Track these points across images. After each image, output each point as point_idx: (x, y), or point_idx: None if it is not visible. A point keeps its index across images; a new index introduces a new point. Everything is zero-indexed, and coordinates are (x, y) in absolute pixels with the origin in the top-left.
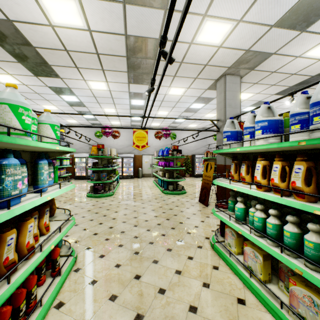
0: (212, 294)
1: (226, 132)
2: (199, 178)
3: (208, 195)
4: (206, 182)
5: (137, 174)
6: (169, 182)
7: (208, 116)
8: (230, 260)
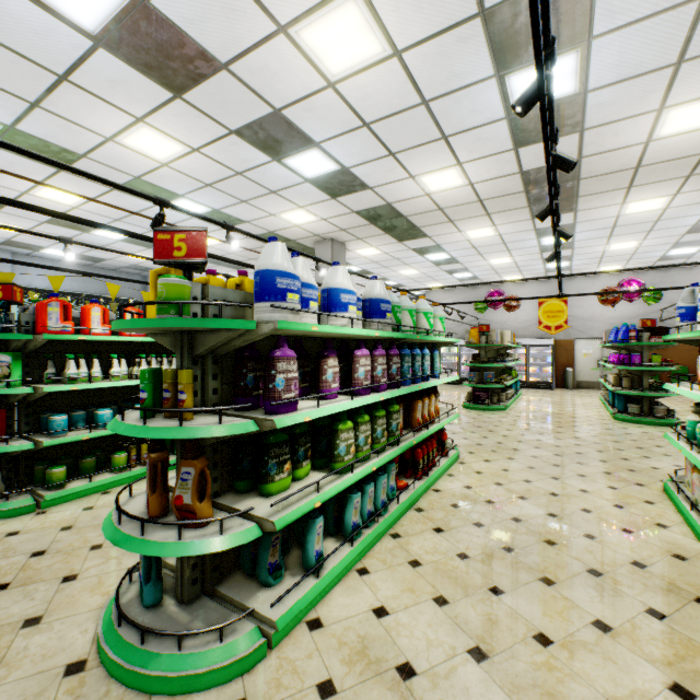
0: (621, 512)
1: (678, 309)
2: None
3: None
4: None
5: (561, 381)
6: (631, 399)
7: None
8: (675, 496)
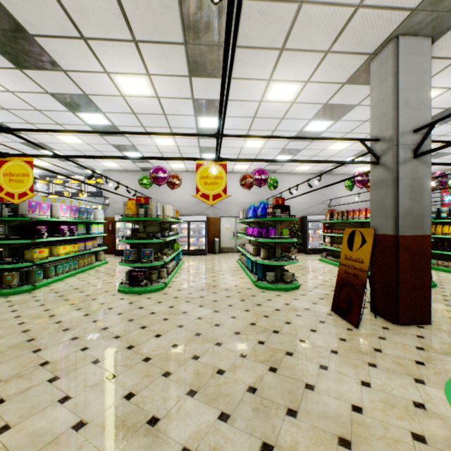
0: None
1: None
2: (315, 255)
3: (359, 302)
4: (351, 271)
5: (212, 248)
6: (266, 266)
7: (333, 149)
8: None
